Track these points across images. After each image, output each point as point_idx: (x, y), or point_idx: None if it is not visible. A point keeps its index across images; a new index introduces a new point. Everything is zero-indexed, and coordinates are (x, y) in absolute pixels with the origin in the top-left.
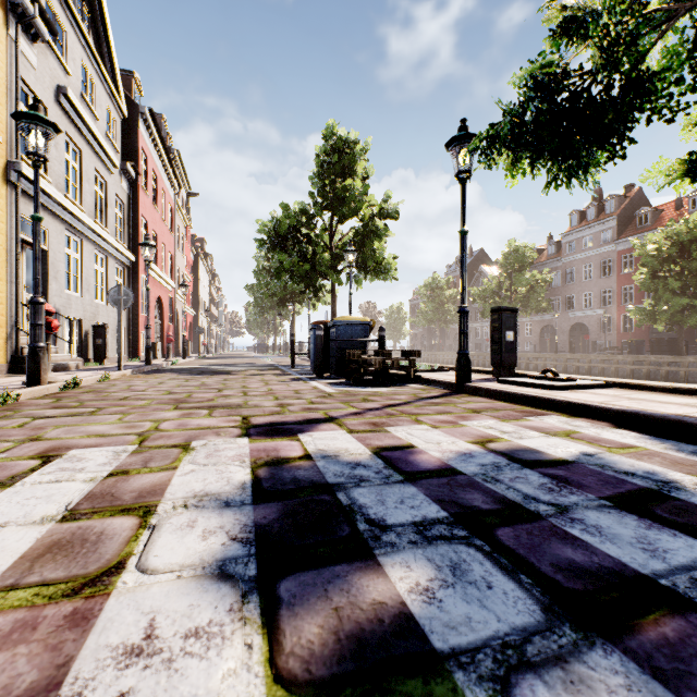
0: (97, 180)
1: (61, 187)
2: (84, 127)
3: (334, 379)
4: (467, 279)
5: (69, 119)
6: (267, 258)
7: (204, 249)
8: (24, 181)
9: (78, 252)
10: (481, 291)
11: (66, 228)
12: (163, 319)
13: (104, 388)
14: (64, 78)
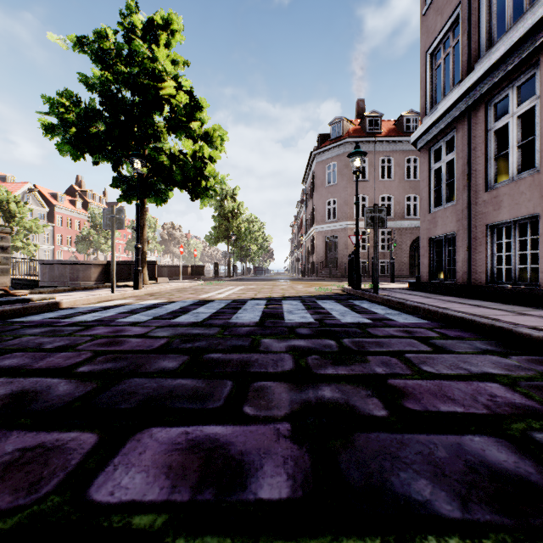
0: None
1: None
2: None
3: None
4: None
5: None
6: None
7: None
8: None
9: None
10: None
11: None
12: None
13: None
14: None
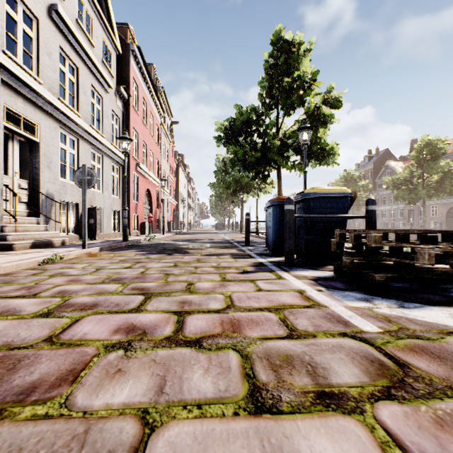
0: (94, 95)
1: (55, 92)
2: (79, 47)
3: (311, 268)
4: (374, 173)
5: (63, 37)
6: (223, 162)
7: (183, 162)
8: (7, 74)
9: (75, 149)
10: (394, 179)
11: (61, 126)
12: (152, 206)
13: (11, 280)
14: (59, 1)
